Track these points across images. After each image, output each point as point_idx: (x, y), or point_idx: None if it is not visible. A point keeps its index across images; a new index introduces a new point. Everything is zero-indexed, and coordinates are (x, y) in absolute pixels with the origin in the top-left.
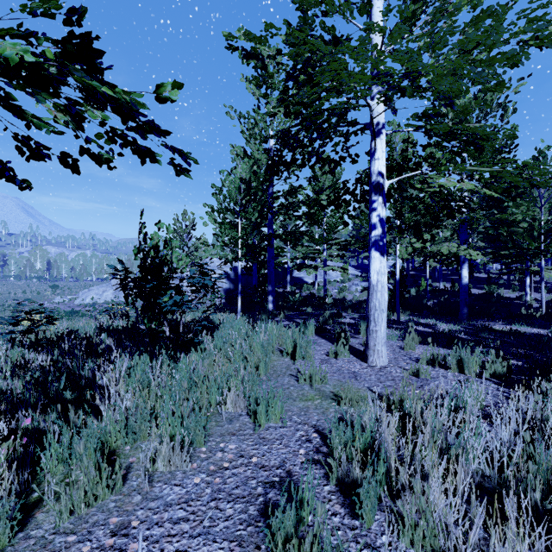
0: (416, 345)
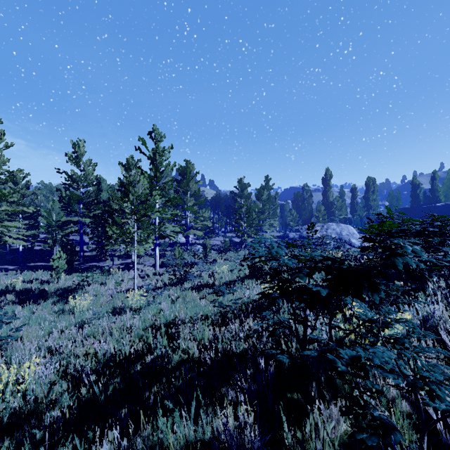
0: None
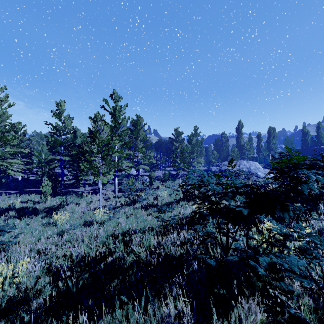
0: (5, 196)
